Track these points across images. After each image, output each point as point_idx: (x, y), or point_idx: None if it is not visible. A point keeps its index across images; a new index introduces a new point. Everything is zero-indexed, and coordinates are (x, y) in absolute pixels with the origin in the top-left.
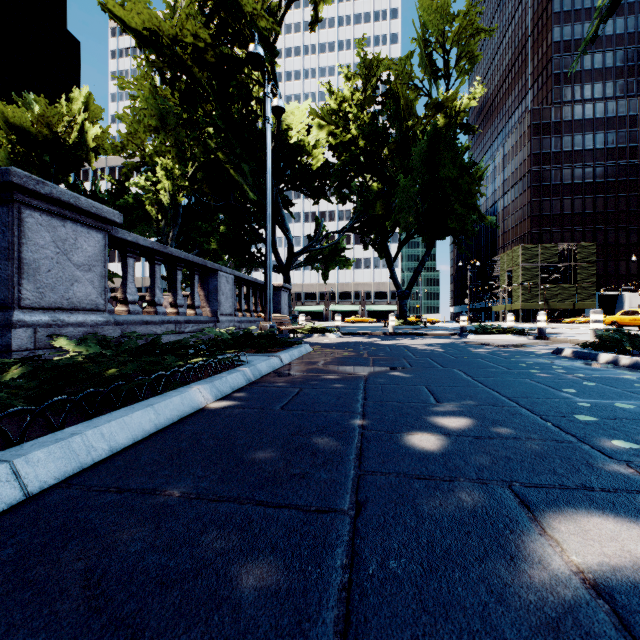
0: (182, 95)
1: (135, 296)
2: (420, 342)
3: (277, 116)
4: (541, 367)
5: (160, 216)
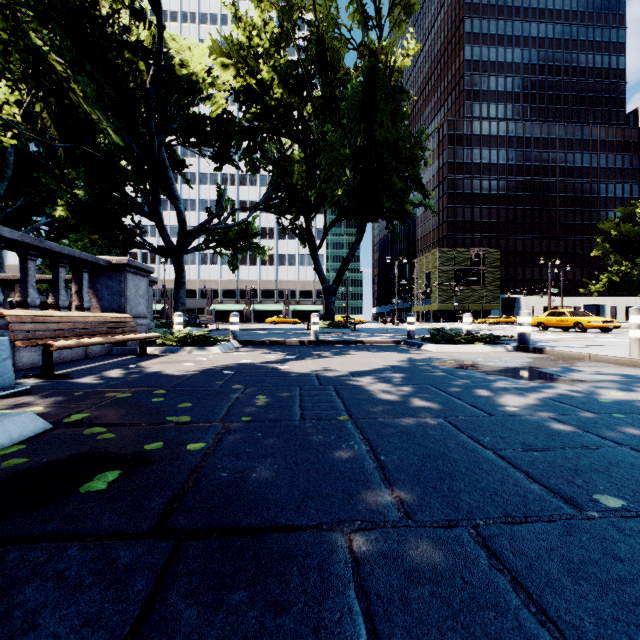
0: None
1: None
2: (362, 364)
3: None
4: None
5: None
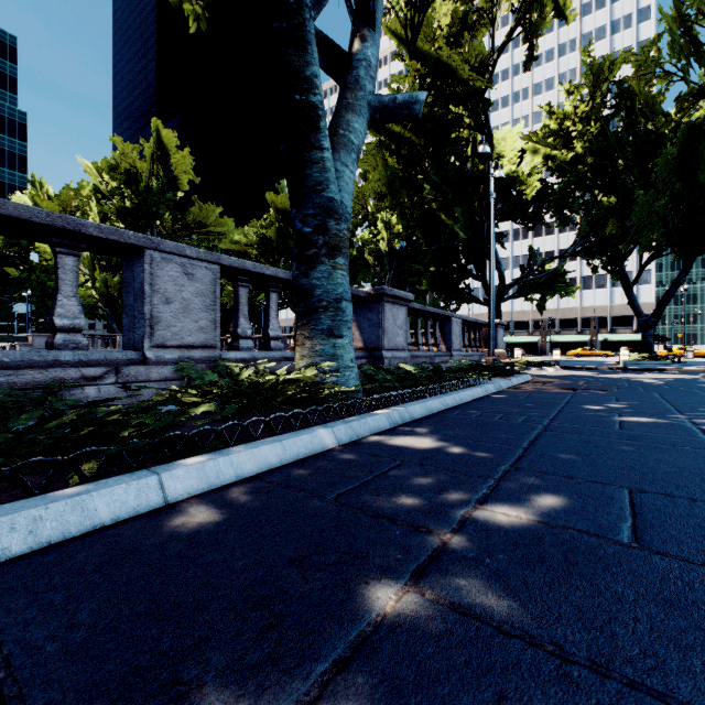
0: (404, 163)
1: (410, 340)
2: (650, 377)
3: (498, 185)
4: None
5: (376, 262)
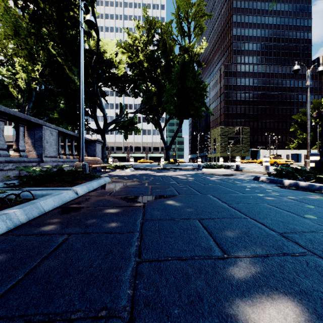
0: (30, 16)
1: None
2: (178, 173)
3: (89, 27)
4: (260, 191)
5: (20, 96)
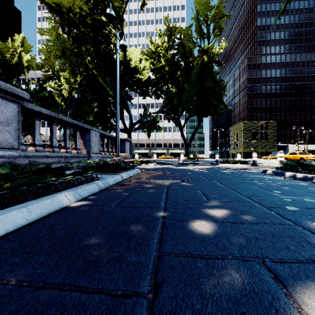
0: (73, 39)
1: (40, 142)
2: (196, 167)
3: (122, 49)
4: (258, 179)
5: (63, 103)
